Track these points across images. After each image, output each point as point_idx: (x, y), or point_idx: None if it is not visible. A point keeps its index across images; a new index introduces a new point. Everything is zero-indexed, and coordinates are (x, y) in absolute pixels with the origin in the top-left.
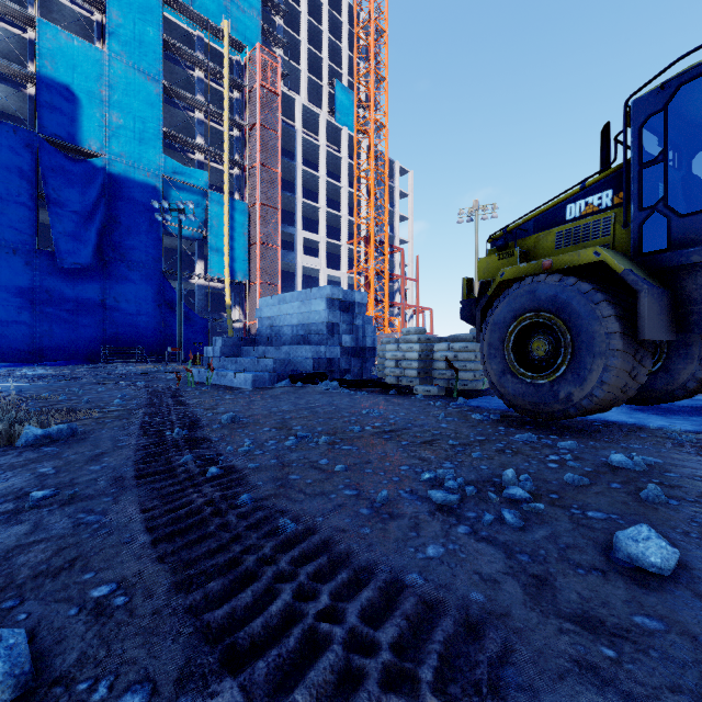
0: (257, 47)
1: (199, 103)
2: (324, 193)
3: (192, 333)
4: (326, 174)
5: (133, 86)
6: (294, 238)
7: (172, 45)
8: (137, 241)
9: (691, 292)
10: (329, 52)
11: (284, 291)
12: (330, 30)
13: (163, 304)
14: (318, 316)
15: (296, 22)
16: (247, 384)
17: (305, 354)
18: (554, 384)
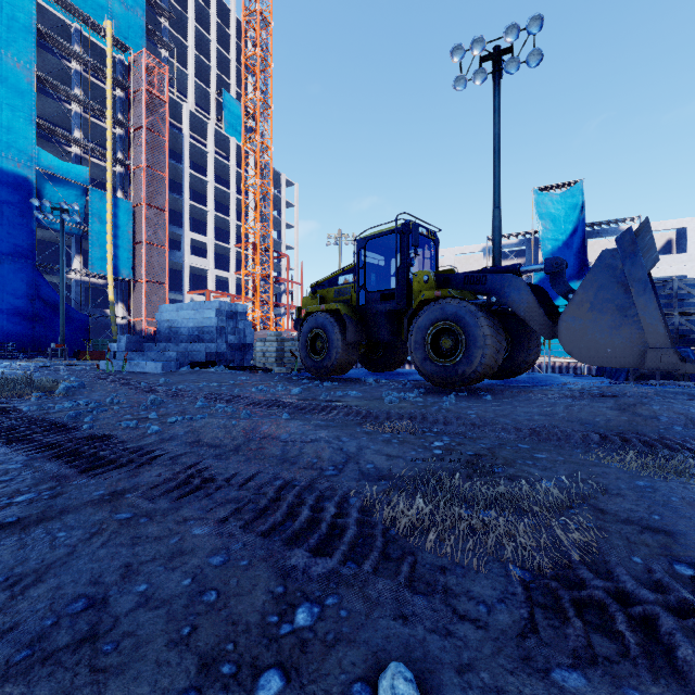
0: (143, 53)
1: (78, 98)
2: (212, 198)
3: (71, 329)
4: (214, 178)
5: (0, 71)
6: (181, 238)
7: (47, 35)
8: (6, 233)
9: (370, 323)
10: (217, 60)
11: (170, 288)
12: (218, 38)
13: (37, 299)
14: (210, 321)
15: (183, 25)
16: (158, 369)
17: (200, 349)
18: (323, 360)
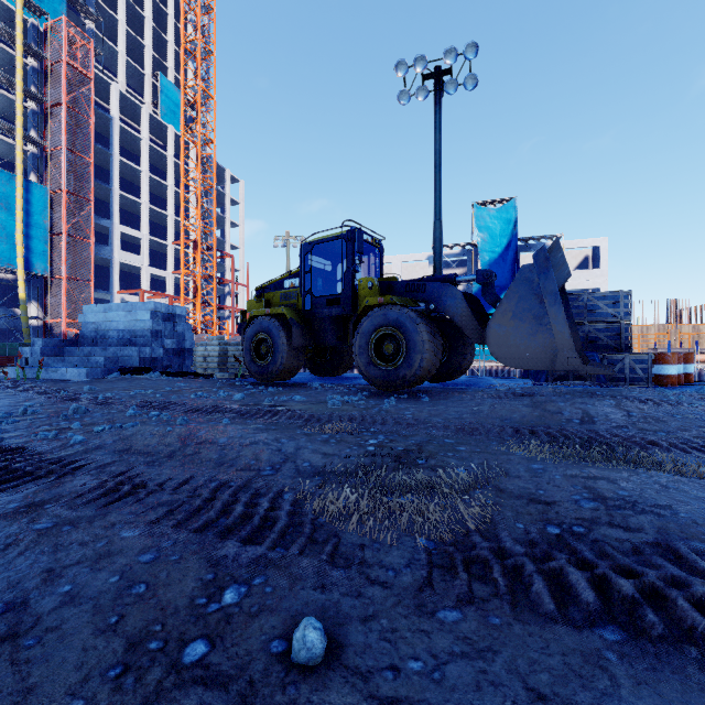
0: (62, 20)
1: None
2: (146, 189)
3: None
4: (149, 168)
5: None
6: (110, 232)
7: None
8: None
9: (317, 328)
10: (153, 39)
11: (97, 286)
12: (154, 16)
13: None
14: (144, 324)
15: None
16: (81, 376)
17: (132, 354)
18: (268, 365)
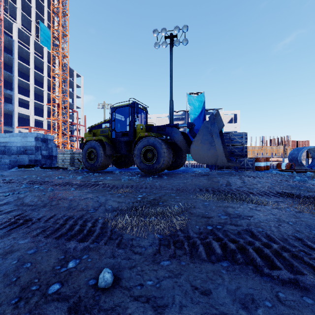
0: None
1: None
2: (32, 77)
3: None
4: (34, 67)
5: None
6: (12, 97)
7: None
8: None
9: (117, 146)
10: (36, 4)
11: (5, 124)
12: None
13: None
14: (31, 143)
15: None
16: None
17: (24, 158)
18: (94, 163)
